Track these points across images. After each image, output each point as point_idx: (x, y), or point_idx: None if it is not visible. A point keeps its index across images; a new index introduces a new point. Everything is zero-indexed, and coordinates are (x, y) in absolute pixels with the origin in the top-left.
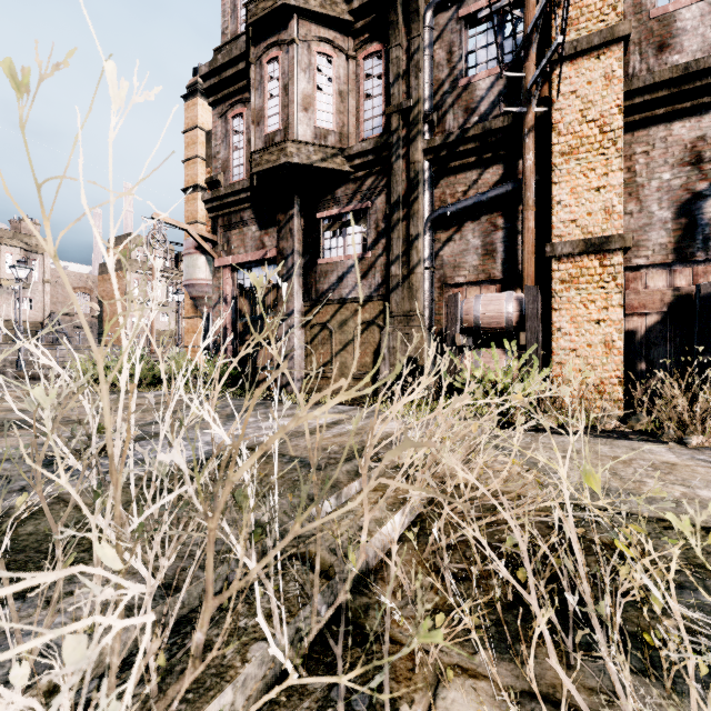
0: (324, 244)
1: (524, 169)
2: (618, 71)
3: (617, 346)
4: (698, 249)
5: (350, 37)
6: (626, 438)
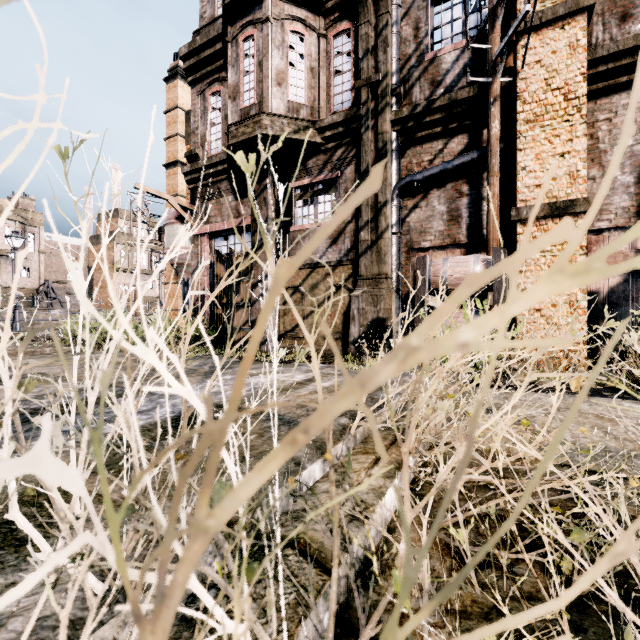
0: (296, 213)
1: (490, 137)
2: (582, 40)
3: (581, 306)
4: None
5: (321, 16)
6: (600, 395)
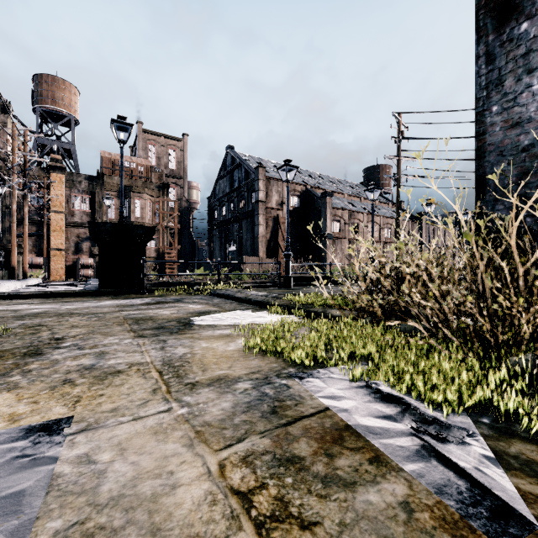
0: None
1: (44, 232)
2: (64, 219)
3: (63, 268)
4: (79, 252)
5: None
6: None
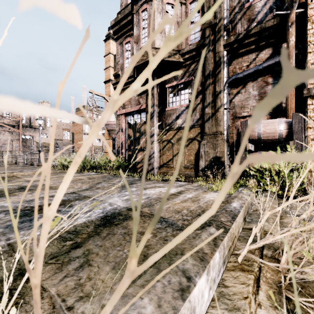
0: (169, 100)
1: (288, 46)
2: None
3: None
4: None
5: None
6: None
